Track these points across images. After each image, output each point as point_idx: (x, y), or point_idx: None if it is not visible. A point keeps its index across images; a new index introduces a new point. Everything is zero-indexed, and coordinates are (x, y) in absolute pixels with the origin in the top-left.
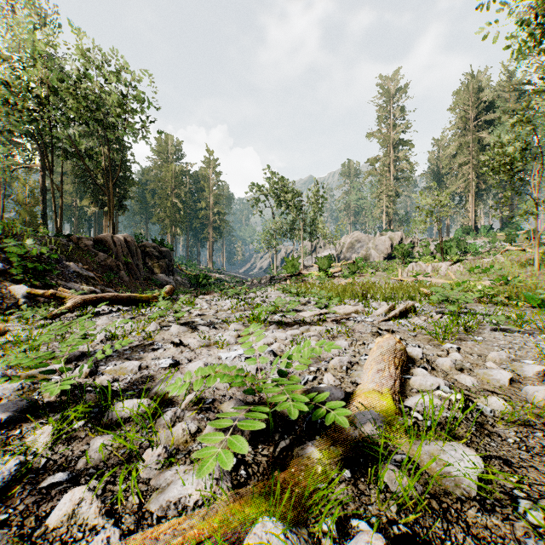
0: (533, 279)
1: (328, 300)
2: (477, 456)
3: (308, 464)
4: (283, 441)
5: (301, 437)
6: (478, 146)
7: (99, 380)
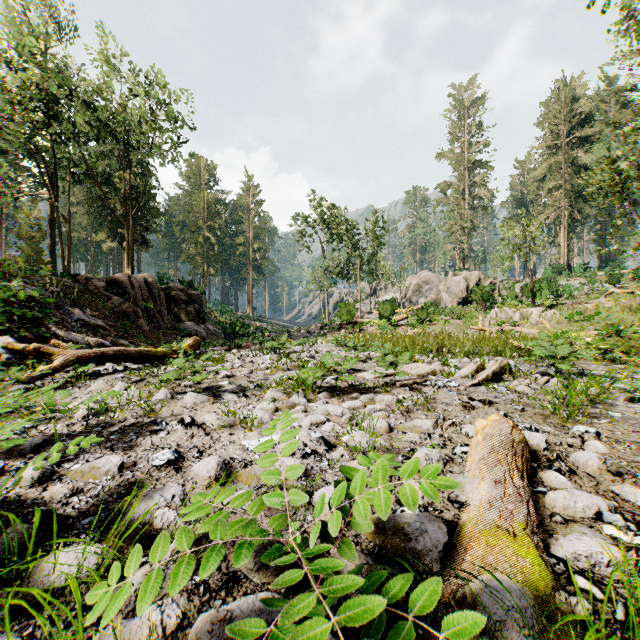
0: None
1: (394, 355)
2: None
3: None
4: None
5: None
6: (571, 167)
7: (49, 492)
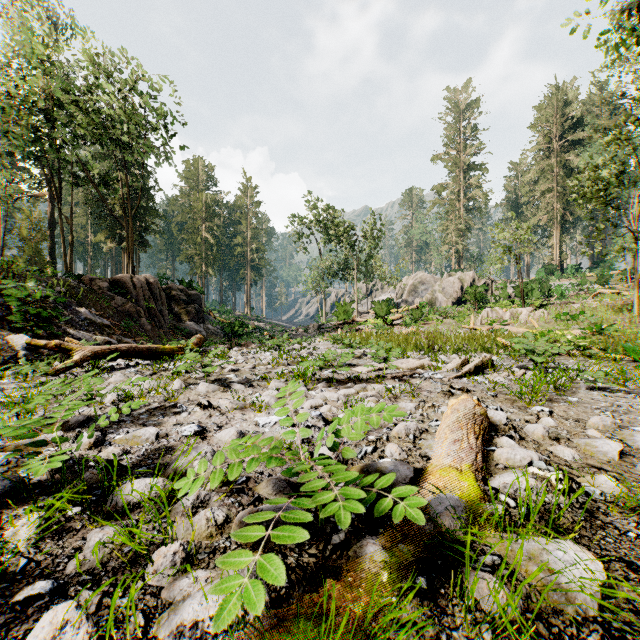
0: (632, 328)
1: (387, 352)
2: (593, 558)
3: (370, 569)
4: (337, 536)
5: (360, 530)
6: (563, 170)
7: (105, 452)
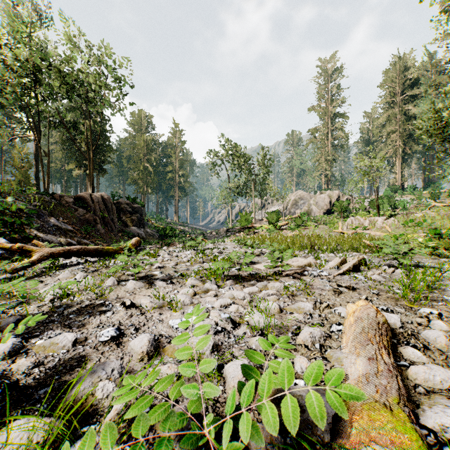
0: None
1: (280, 251)
2: None
3: None
4: None
5: None
6: (404, 117)
7: (16, 364)
